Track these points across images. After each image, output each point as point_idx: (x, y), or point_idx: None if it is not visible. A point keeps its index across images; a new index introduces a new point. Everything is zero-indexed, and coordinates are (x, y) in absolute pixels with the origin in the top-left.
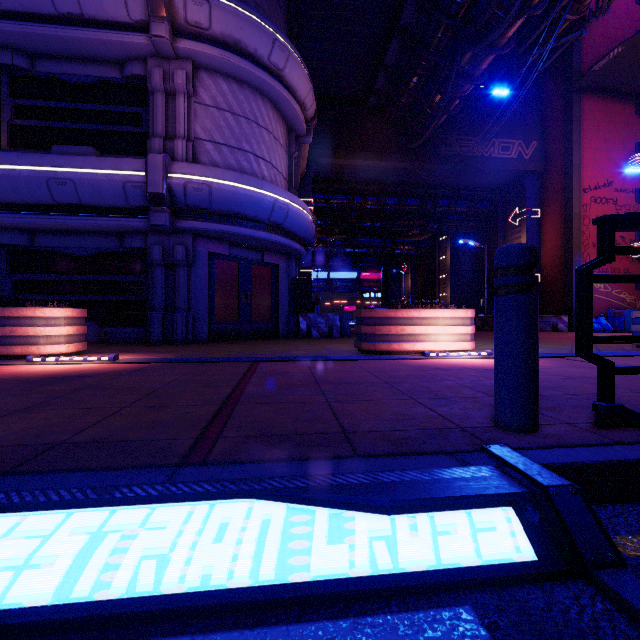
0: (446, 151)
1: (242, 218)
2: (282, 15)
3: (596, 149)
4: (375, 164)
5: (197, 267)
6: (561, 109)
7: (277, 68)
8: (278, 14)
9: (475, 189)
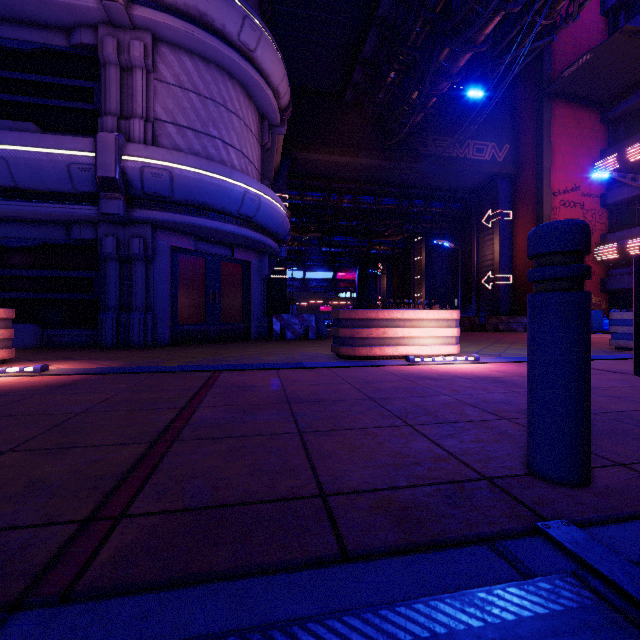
0: (422, 150)
1: (208, 209)
2: None
3: (565, 154)
4: (352, 161)
5: (157, 262)
6: (532, 114)
7: (248, 48)
8: None
9: (450, 190)
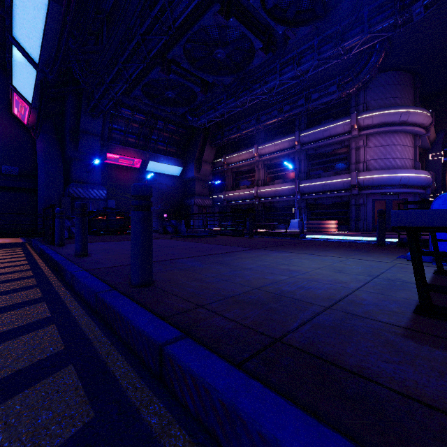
0: None
1: (386, 186)
2: (409, 88)
3: None
4: None
5: (367, 205)
6: None
7: (403, 121)
8: (406, 90)
9: None
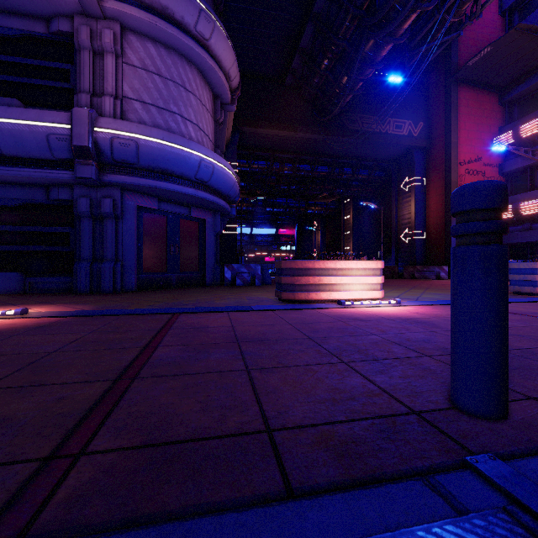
0: (351, 126)
1: (169, 174)
2: None
3: (469, 130)
4: (291, 135)
5: (125, 220)
6: (442, 96)
7: (203, 37)
8: None
9: (374, 160)
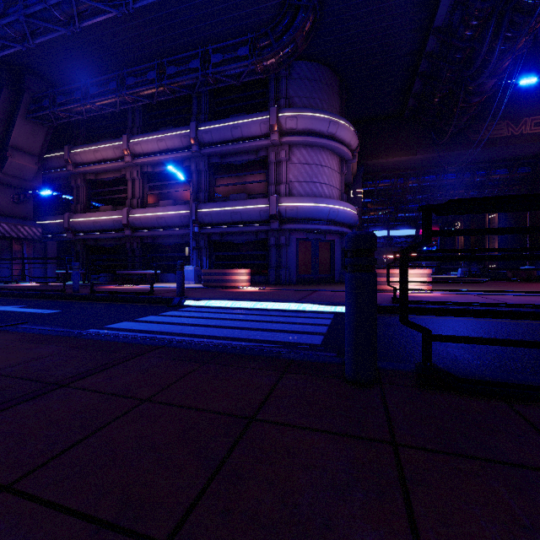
0: (475, 137)
1: (313, 220)
2: (336, 95)
3: None
4: (410, 158)
5: (290, 246)
6: None
7: (332, 134)
8: (333, 97)
9: (513, 159)
